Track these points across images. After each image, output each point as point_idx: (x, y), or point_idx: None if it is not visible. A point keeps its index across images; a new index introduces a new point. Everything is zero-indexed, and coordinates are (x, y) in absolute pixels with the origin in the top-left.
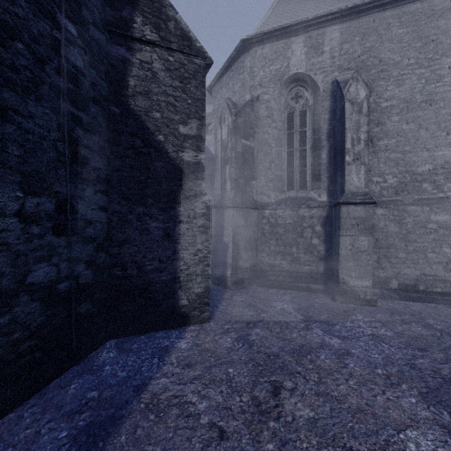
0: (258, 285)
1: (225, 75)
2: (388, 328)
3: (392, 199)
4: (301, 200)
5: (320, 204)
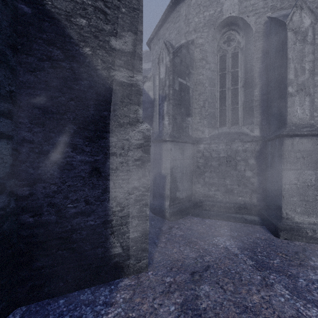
0: (194, 215)
1: (162, 28)
2: None
3: None
4: (234, 135)
5: (254, 139)
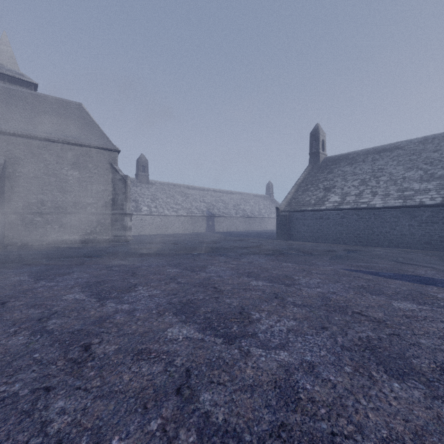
0: None
1: None
2: None
3: (20, 212)
4: None
5: None
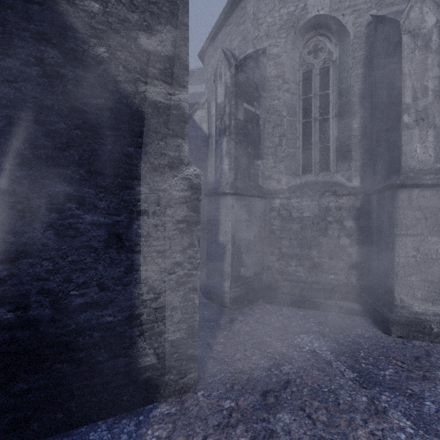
0: (267, 301)
1: (220, 32)
2: None
3: None
4: (323, 186)
5: (352, 191)
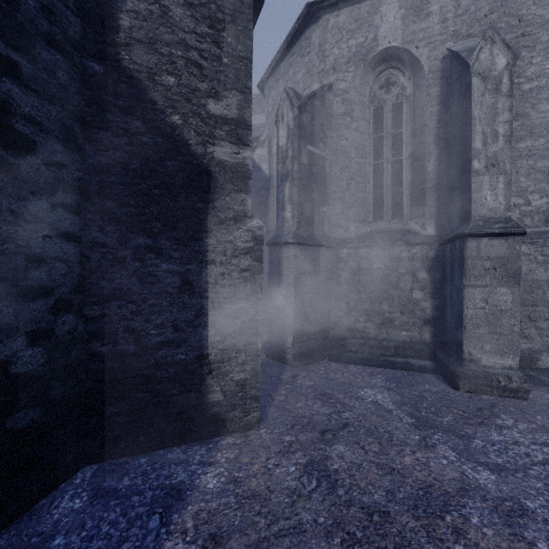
0: (333, 359)
1: (282, 62)
2: None
3: (541, 231)
4: (395, 234)
5: (426, 240)
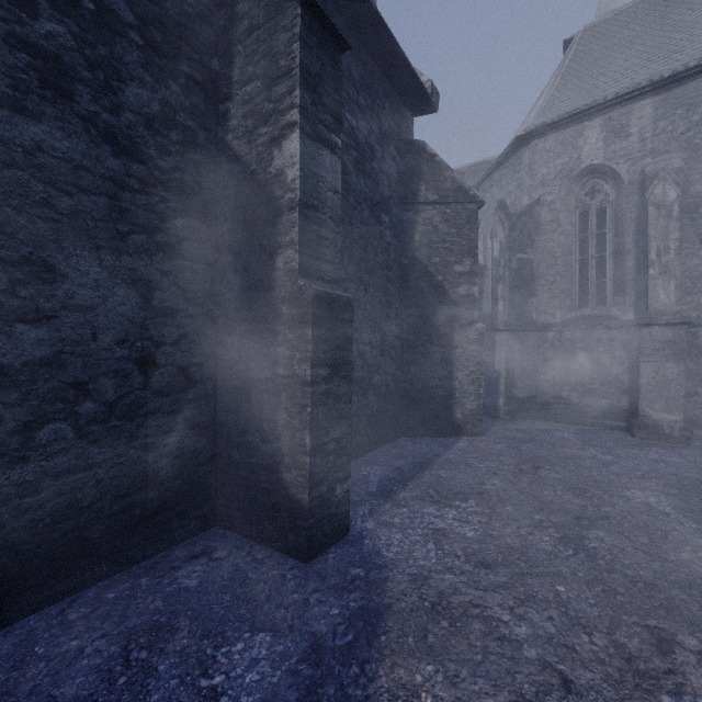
0: (538, 419)
1: (496, 172)
2: (682, 458)
3: None
4: (597, 319)
5: (624, 324)
